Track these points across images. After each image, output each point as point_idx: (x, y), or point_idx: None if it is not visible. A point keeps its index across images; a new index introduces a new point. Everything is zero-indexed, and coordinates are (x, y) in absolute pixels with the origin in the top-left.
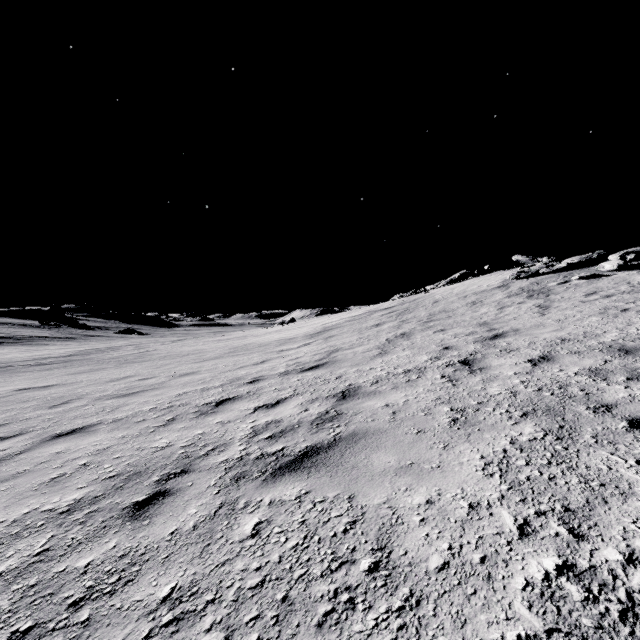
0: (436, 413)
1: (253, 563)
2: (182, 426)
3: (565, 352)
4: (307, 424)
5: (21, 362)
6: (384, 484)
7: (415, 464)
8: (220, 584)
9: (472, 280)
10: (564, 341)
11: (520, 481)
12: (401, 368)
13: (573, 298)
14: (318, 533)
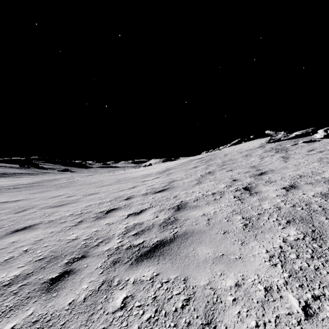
0: (234, 220)
1: None
2: (86, 226)
3: (303, 183)
4: (157, 226)
5: (6, 187)
6: (206, 270)
7: (225, 255)
8: None
9: (244, 143)
10: (301, 176)
11: (296, 270)
12: (210, 192)
13: (301, 153)
14: (164, 308)
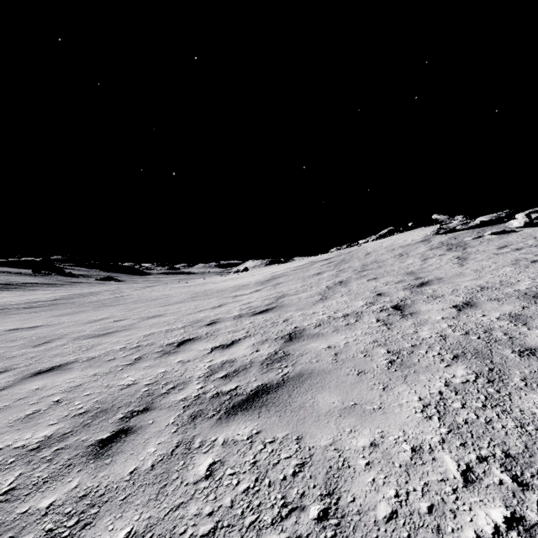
0: (374, 355)
1: (206, 507)
2: (147, 365)
3: (485, 299)
4: (258, 364)
5: (14, 305)
6: (330, 425)
7: (358, 405)
8: (173, 530)
9: (398, 235)
10: (483, 289)
11: (458, 424)
12: (340, 312)
13: (487, 251)
14: (268, 476)
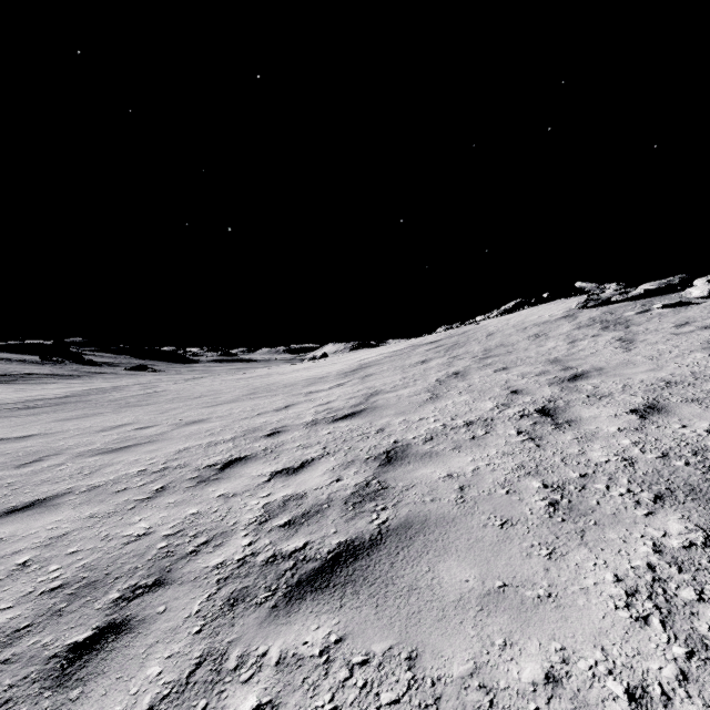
0: (523, 491)
1: None
2: (172, 500)
3: (678, 399)
4: (340, 503)
5: (8, 405)
6: (465, 629)
7: (509, 587)
8: None
9: (530, 310)
10: (670, 384)
11: (703, 638)
12: (461, 419)
13: (661, 330)
14: None
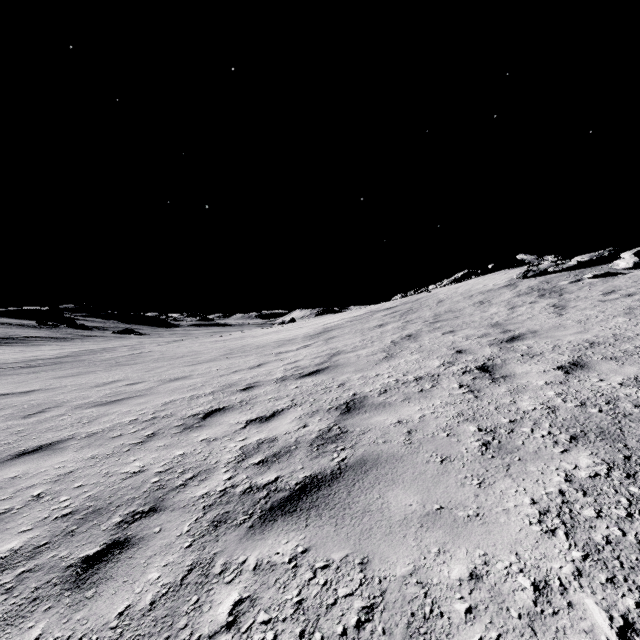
0: (461, 434)
1: None
2: (162, 444)
3: (599, 358)
4: (306, 445)
5: (10, 364)
6: (407, 541)
7: (445, 509)
8: None
9: (476, 279)
10: (593, 345)
11: (597, 544)
12: (411, 375)
13: (590, 297)
14: (320, 627)
